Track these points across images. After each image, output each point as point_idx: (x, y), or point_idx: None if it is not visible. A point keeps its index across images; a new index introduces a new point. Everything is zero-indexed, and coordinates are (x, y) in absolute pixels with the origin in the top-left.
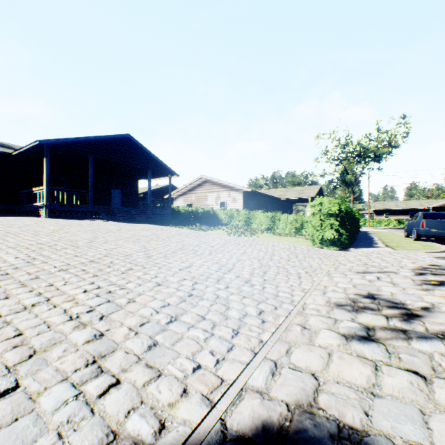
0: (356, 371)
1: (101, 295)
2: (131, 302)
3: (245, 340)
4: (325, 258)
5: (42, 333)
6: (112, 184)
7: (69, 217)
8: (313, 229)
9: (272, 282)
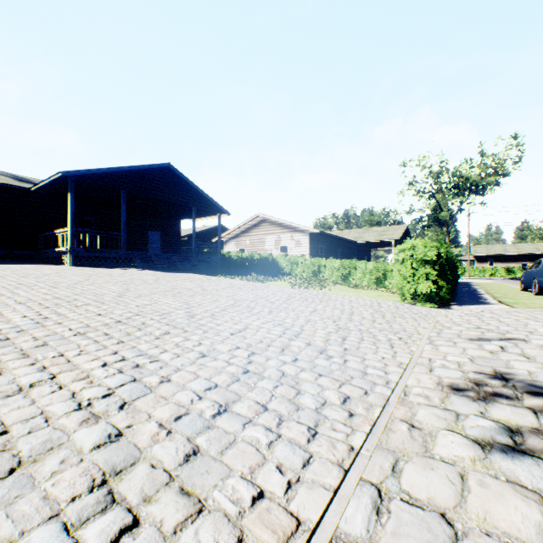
0: (514, 513)
1: (124, 371)
2: (165, 382)
3: (328, 446)
4: (420, 318)
5: (35, 431)
6: (149, 225)
7: (98, 265)
8: (403, 281)
9: (355, 353)
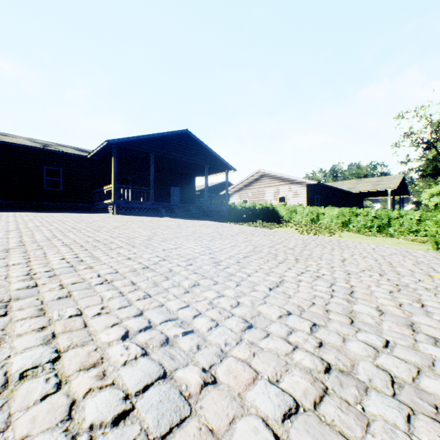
0: None
1: (149, 352)
2: (209, 386)
3: None
4: None
5: None
6: (171, 182)
7: (133, 213)
8: (437, 227)
9: None
